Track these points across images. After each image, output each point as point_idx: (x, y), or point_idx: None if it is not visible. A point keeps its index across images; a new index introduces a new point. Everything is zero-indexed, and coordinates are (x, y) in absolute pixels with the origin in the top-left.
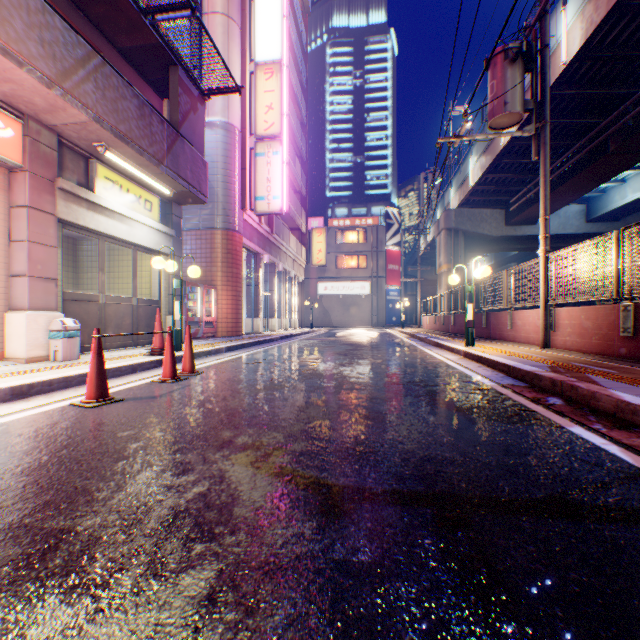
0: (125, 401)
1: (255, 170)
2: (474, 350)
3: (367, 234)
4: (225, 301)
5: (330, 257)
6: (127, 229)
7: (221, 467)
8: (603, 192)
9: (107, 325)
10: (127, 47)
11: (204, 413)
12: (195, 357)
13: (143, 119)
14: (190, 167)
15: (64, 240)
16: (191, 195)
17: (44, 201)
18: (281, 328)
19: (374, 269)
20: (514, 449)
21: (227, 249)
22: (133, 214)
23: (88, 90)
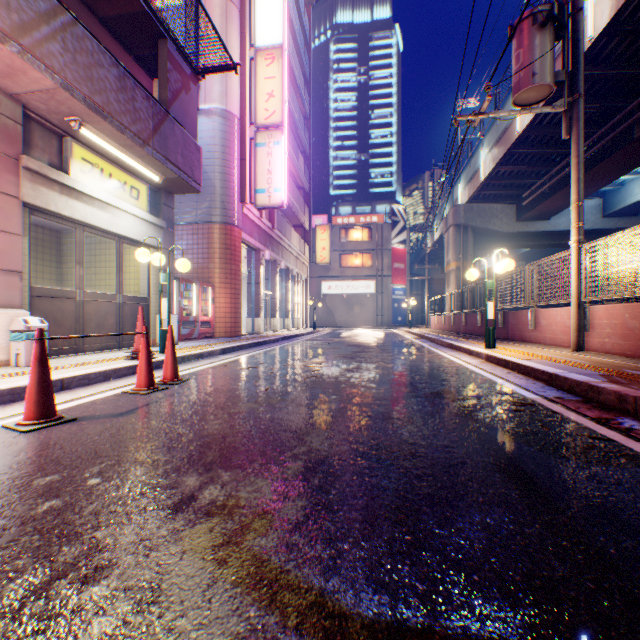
0: (76, 422)
1: (255, 161)
2: (498, 353)
3: (372, 232)
4: (223, 299)
5: (334, 255)
6: (109, 218)
7: (161, 561)
8: (621, 185)
9: (86, 325)
10: (110, 16)
11: (170, 442)
12: (184, 361)
13: (124, 92)
14: (181, 151)
15: (46, 232)
16: (182, 182)
17: (5, 181)
18: (283, 328)
19: (379, 268)
20: (629, 519)
21: (225, 244)
22: (116, 201)
23: (54, 51)
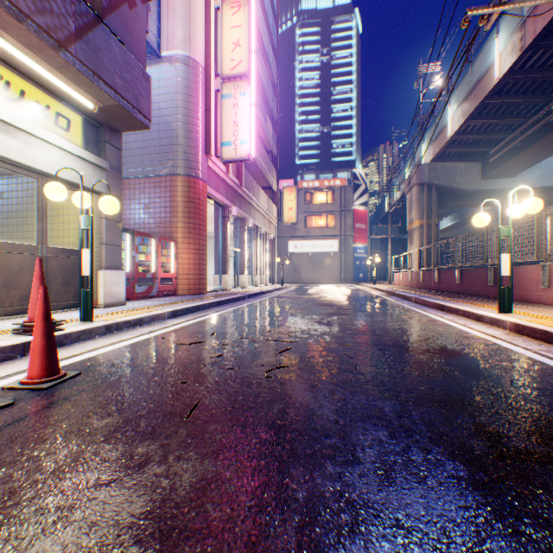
0: None
1: (221, 113)
2: (533, 322)
3: (335, 194)
4: (186, 255)
5: (300, 217)
6: (19, 146)
7: None
8: None
9: None
10: None
11: None
12: (110, 331)
13: None
14: (120, 72)
15: None
16: (124, 113)
17: None
18: (252, 284)
19: (342, 228)
20: None
21: (188, 197)
22: (29, 126)
23: None
